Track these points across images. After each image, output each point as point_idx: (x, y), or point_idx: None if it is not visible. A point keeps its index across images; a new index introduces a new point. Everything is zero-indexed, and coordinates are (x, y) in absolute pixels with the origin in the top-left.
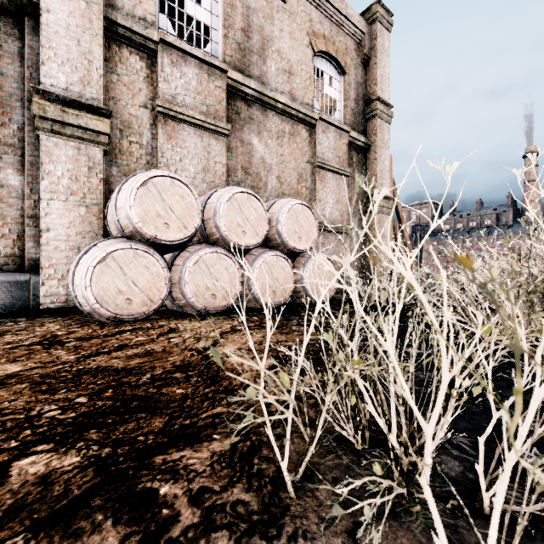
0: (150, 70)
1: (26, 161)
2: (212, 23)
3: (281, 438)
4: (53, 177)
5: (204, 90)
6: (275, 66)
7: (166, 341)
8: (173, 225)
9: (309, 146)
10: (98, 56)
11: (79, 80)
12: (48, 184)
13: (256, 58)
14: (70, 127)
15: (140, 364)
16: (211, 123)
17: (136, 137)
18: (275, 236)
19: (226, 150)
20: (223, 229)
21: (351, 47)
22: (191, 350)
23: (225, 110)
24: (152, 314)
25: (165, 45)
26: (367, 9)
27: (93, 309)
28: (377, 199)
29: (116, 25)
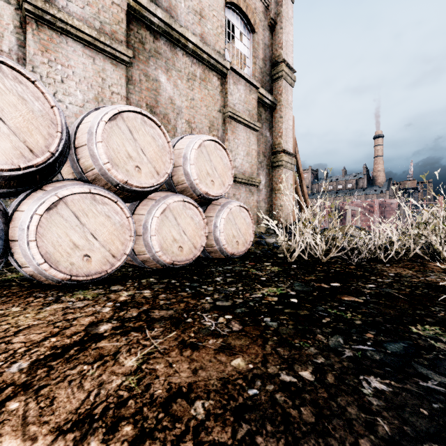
0: None
1: None
2: None
3: None
4: None
5: (97, 2)
6: (185, 3)
7: None
8: (4, 143)
9: (221, 95)
10: None
11: None
12: None
13: None
14: None
15: None
16: (105, 43)
17: None
18: (183, 178)
19: (127, 81)
20: (102, 160)
21: (259, 8)
22: None
23: (125, 34)
24: None
25: None
26: None
27: None
28: None
29: None
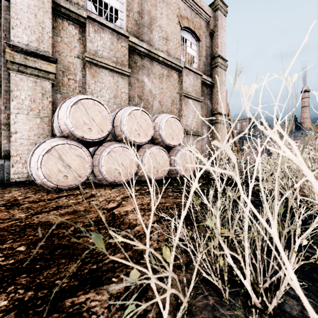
0: (81, 35)
1: (2, 90)
2: (120, 8)
3: (162, 280)
4: (19, 99)
5: (114, 48)
6: (158, 35)
7: (87, 203)
8: (94, 129)
9: (178, 83)
10: (48, 25)
11: (36, 39)
12: (16, 104)
13: (146, 29)
14: (30, 68)
15: (68, 220)
16: (119, 68)
17: (72, 76)
18: (158, 137)
19: (128, 84)
20: (125, 132)
21: (203, 25)
22: (103, 209)
23: (127, 61)
24: (81, 185)
25: (90, 20)
26: (212, 3)
27: (42, 182)
28: (247, 93)
29: (60, 6)
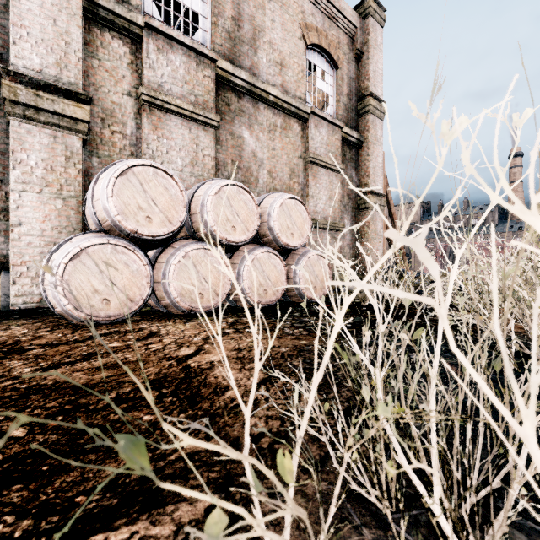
0: (135, 57)
1: None
2: (201, 10)
3: (275, 495)
4: (26, 166)
5: (192, 79)
6: (267, 58)
7: (143, 347)
8: (156, 219)
9: (302, 141)
10: (76, 38)
11: (55, 62)
12: (20, 175)
13: (247, 48)
14: (44, 112)
15: (107, 378)
16: (199, 114)
17: (119, 126)
18: (267, 232)
19: (215, 142)
20: (211, 224)
21: (344, 41)
22: (170, 359)
23: (215, 101)
24: (133, 315)
25: (150, 30)
26: (360, 4)
27: (65, 311)
28: (448, 137)
29: (97, 6)
